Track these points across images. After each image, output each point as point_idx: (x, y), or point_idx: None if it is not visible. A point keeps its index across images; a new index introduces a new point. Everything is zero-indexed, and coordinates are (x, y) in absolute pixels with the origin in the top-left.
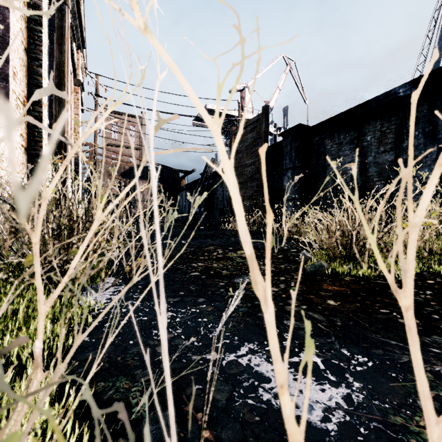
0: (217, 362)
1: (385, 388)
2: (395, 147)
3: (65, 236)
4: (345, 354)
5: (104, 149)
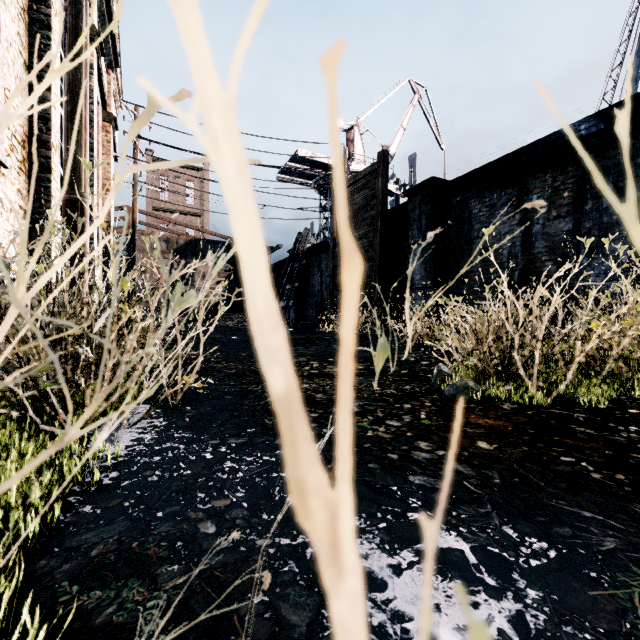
0: (298, 552)
1: (580, 600)
2: (574, 210)
3: (71, 342)
4: (510, 536)
5: (35, 159)
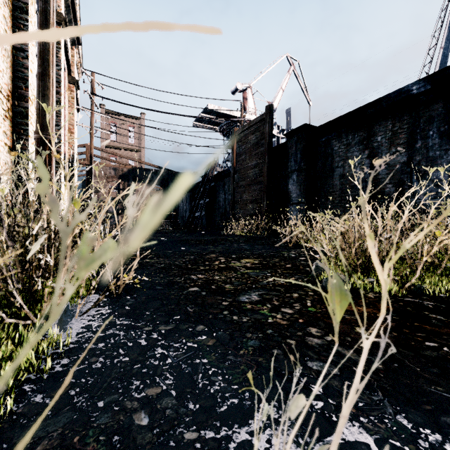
0: (222, 447)
1: None
2: (407, 148)
3: None
4: (406, 427)
5: None
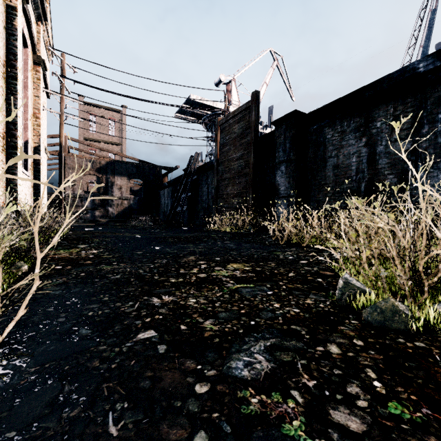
0: None
1: None
2: (412, 134)
3: None
4: None
5: None
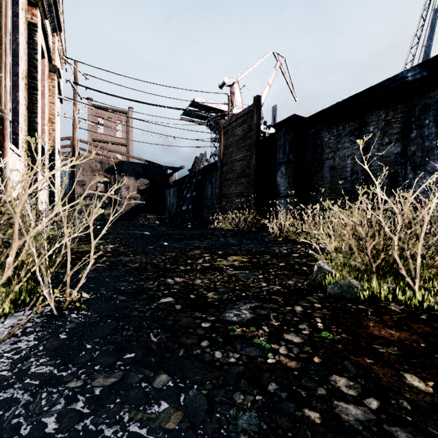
0: None
1: None
2: (402, 138)
3: None
4: None
5: None
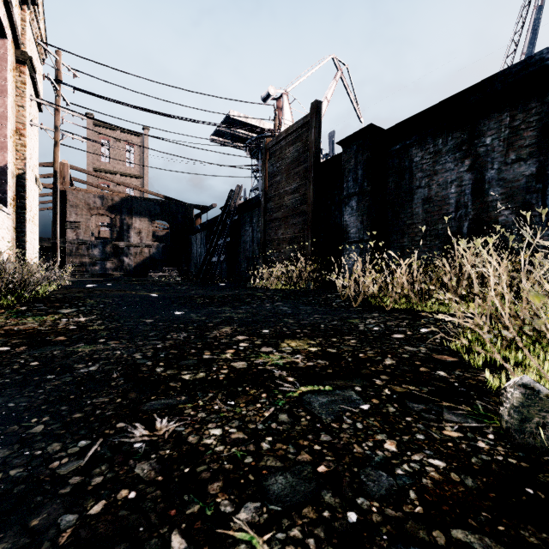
0: None
1: None
2: (538, 152)
3: None
4: None
5: None
